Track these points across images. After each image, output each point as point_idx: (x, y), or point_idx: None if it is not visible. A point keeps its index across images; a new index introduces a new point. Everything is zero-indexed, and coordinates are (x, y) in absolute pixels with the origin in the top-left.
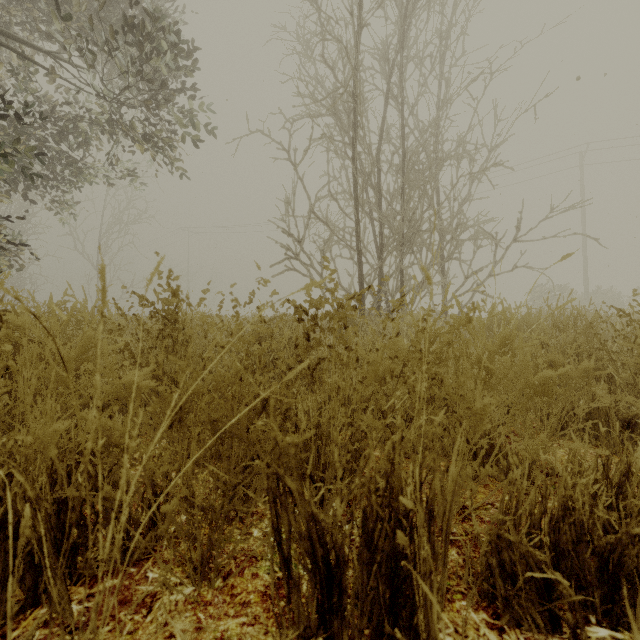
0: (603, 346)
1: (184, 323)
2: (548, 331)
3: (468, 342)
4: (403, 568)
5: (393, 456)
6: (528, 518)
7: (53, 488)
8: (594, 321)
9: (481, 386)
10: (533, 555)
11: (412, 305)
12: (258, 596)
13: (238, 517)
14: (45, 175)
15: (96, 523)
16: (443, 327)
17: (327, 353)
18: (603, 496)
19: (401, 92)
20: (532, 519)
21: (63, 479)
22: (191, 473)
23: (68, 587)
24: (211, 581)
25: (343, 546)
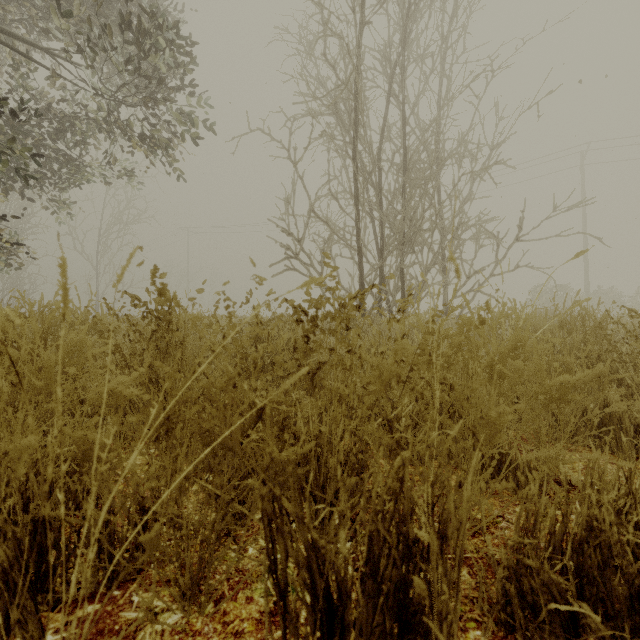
0: (614, 348)
1: (178, 324)
2: (555, 332)
3: (478, 345)
4: (414, 601)
5: (403, 475)
6: (551, 542)
7: (28, 505)
8: (603, 322)
9: (495, 393)
10: (557, 582)
11: (418, 305)
12: (252, 624)
13: (231, 537)
14: (43, 174)
15: (77, 542)
16: (451, 328)
17: (328, 357)
18: (634, 517)
19: (402, 90)
20: (552, 539)
21: (40, 495)
22: (177, 491)
23: (45, 613)
24: (201, 607)
25: (346, 578)
